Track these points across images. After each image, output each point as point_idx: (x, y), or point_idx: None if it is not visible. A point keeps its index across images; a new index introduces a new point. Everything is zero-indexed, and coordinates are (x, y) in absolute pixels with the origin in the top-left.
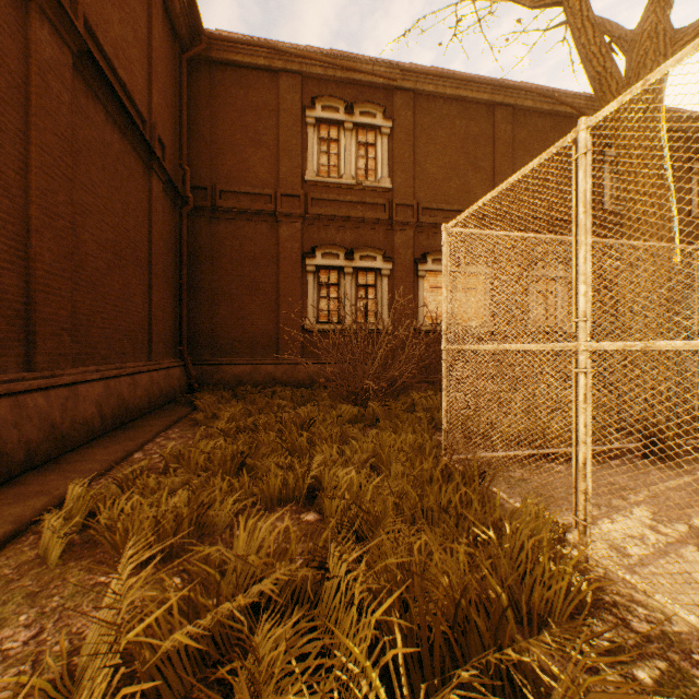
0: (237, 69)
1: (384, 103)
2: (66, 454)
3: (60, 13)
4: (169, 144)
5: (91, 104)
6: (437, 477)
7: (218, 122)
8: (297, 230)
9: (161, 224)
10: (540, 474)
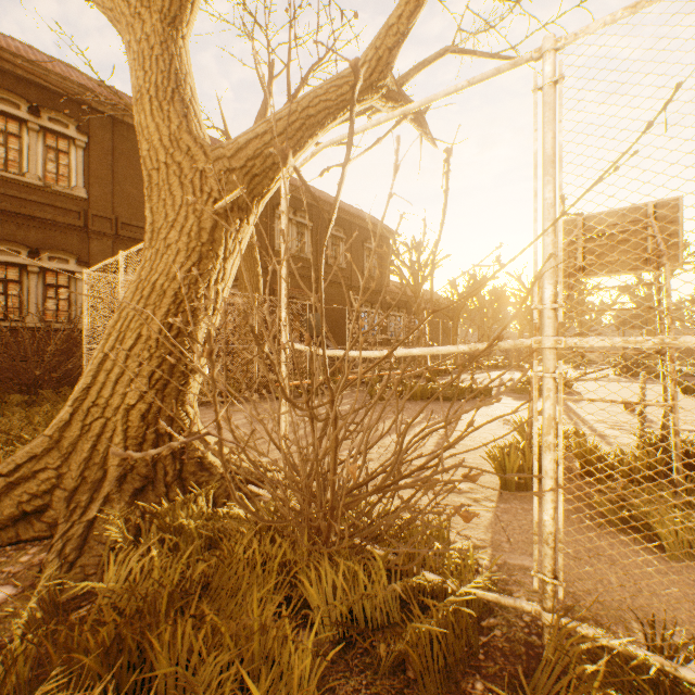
0: None
1: (80, 117)
2: None
3: None
4: None
5: None
6: None
7: None
8: None
9: None
10: None
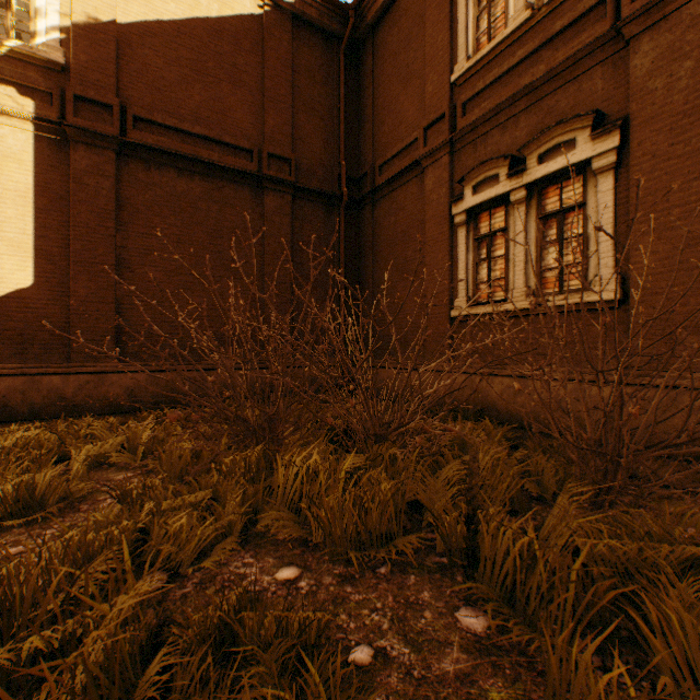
0: (392, 9)
1: None
2: (76, 417)
3: (90, 134)
4: (320, 151)
5: (154, 173)
6: None
7: (379, 90)
8: (444, 169)
9: (286, 234)
10: None
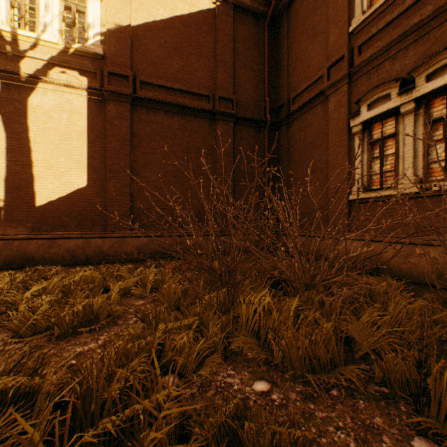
0: None
1: None
2: (109, 263)
3: (116, 94)
4: (251, 92)
5: (151, 115)
6: None
7: (292, 46)
8: (343, 94)
9: (230, 148)
10: None
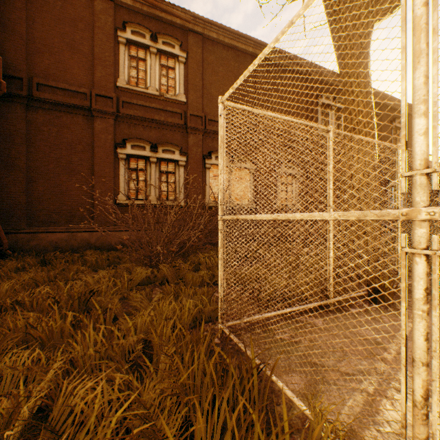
0: None
1: (181, 39)
2: None
3: None
4: None
5: None
6: (211, 371)
7: (36, 24)
8: (110, 125)
9: None
10: (305, 333)
